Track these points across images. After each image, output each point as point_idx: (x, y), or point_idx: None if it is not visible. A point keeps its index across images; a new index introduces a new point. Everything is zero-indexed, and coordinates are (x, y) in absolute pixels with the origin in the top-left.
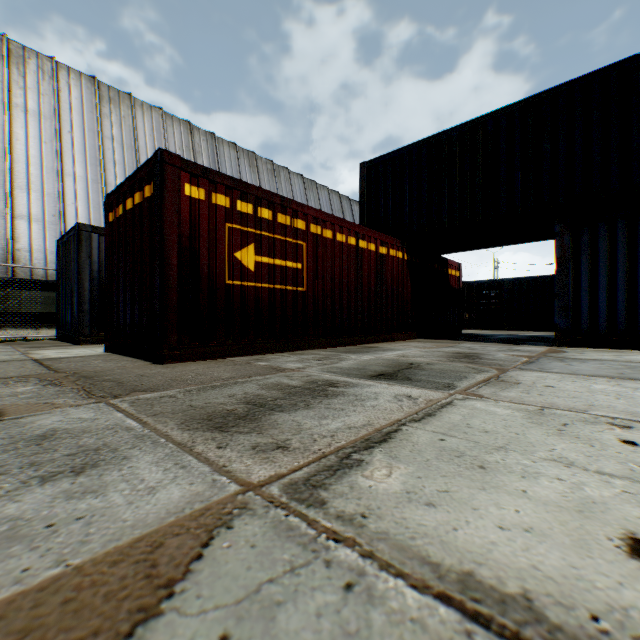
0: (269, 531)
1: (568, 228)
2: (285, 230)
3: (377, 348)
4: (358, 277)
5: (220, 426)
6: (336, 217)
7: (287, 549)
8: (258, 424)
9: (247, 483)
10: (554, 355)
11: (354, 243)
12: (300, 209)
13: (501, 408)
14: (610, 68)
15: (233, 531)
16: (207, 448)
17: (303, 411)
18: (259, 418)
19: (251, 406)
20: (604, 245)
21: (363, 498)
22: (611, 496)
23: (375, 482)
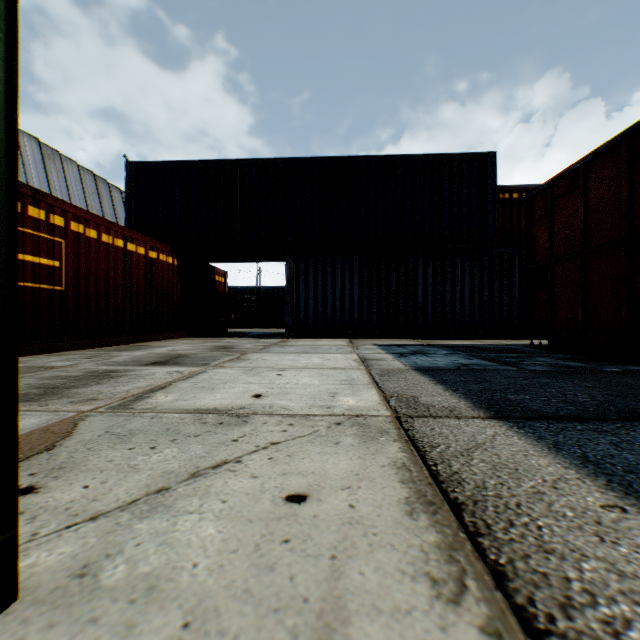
0: (109, 417)
1: (294, 257)
2: (40, 224)
3: (148, 346)
4: (127, 279)
5: (29, 400)
6: (102, 218)
7: (122, 418)
8: (64, 395)
9: (82, 411)
10: (281, 344)
11: (123, 245)
12: (59, 205)
13: (233, 370)
14: (315, 159)
15: (89, 420)
16: (33, 408)
17: (98, 386)
18: (61, 393)
19: (46, 389)
20: (312, 272)
21: (154, 404)
22: (258, 388)
23: (159, 400)
